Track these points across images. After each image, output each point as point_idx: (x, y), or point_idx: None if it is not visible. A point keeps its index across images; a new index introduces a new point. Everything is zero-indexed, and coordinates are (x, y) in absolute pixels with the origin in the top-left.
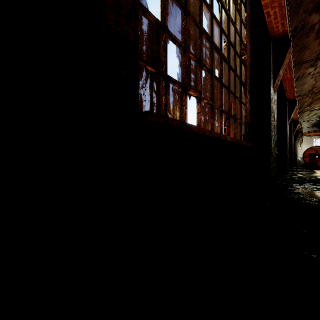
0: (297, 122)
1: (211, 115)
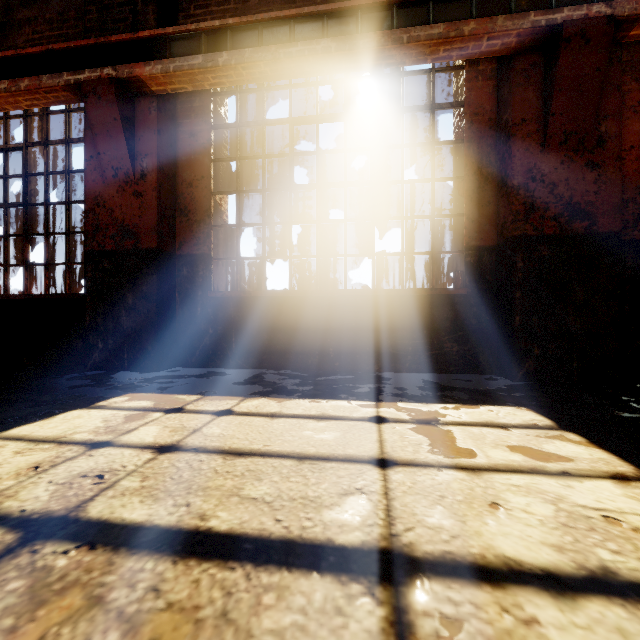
0: None
1: None
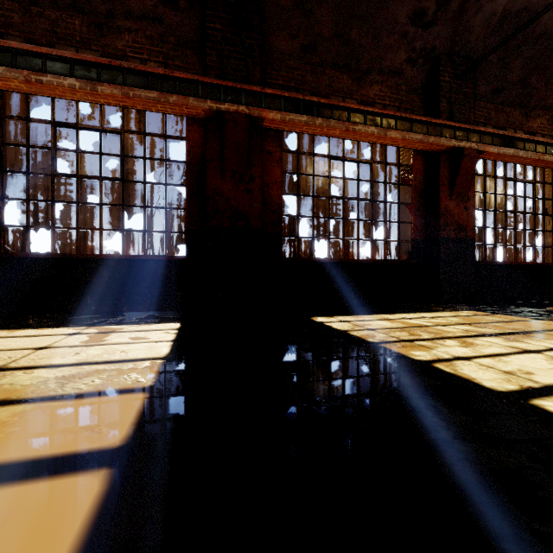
0: None
1: (343, 246)
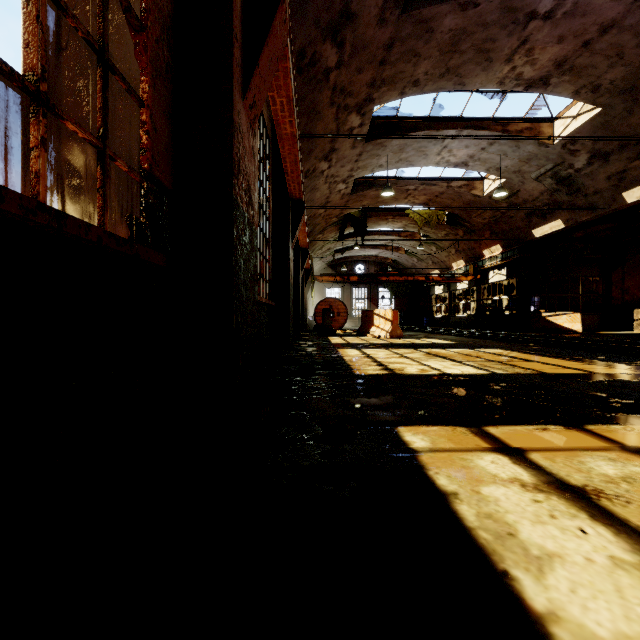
0: (306, 253)
1: None
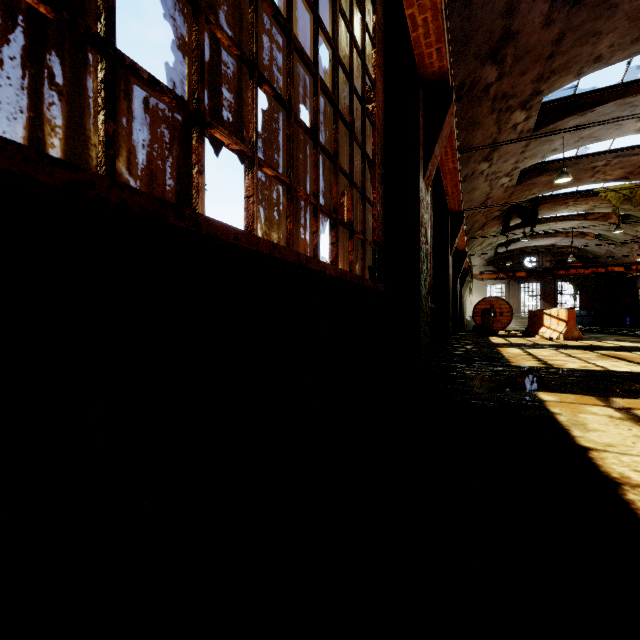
0: (464, 255)
1: (288, 211)
